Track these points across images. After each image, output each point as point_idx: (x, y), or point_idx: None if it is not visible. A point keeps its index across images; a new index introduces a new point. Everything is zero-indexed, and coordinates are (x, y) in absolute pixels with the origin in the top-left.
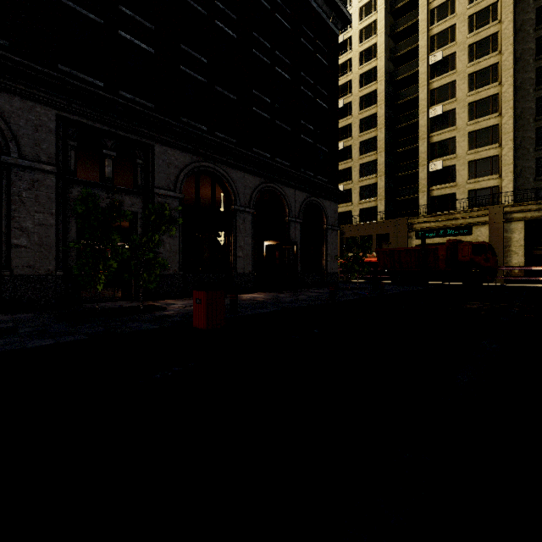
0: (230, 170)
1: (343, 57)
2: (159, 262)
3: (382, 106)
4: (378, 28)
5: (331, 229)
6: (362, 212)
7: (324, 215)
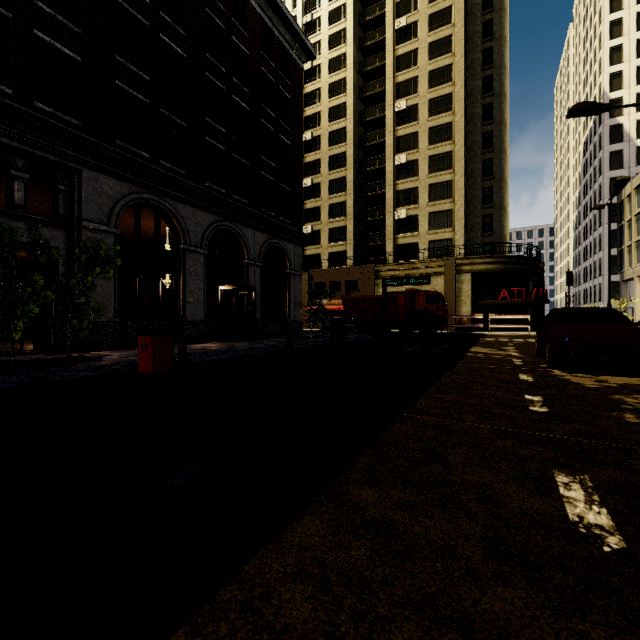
0: (178, 205)
1: (312, 84)
2: (93, 307)
3: (351, 145)
4: (348, 62)
5: (295, 275)
6: (332, 256)
7: (287, 259)
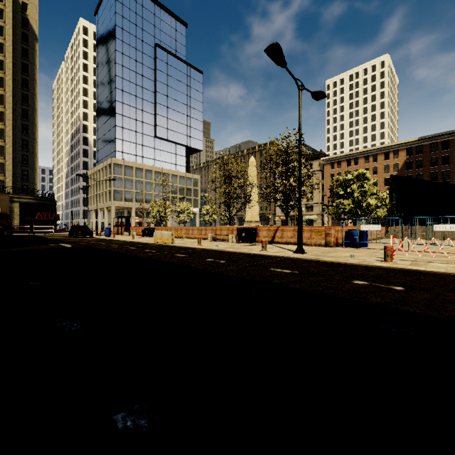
0: None
1: None
2: None
3: None
4: None
5: None
6: None
7: None
